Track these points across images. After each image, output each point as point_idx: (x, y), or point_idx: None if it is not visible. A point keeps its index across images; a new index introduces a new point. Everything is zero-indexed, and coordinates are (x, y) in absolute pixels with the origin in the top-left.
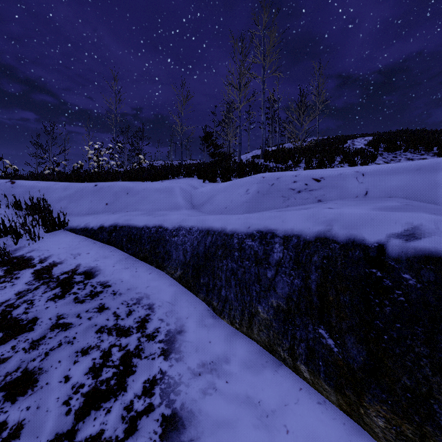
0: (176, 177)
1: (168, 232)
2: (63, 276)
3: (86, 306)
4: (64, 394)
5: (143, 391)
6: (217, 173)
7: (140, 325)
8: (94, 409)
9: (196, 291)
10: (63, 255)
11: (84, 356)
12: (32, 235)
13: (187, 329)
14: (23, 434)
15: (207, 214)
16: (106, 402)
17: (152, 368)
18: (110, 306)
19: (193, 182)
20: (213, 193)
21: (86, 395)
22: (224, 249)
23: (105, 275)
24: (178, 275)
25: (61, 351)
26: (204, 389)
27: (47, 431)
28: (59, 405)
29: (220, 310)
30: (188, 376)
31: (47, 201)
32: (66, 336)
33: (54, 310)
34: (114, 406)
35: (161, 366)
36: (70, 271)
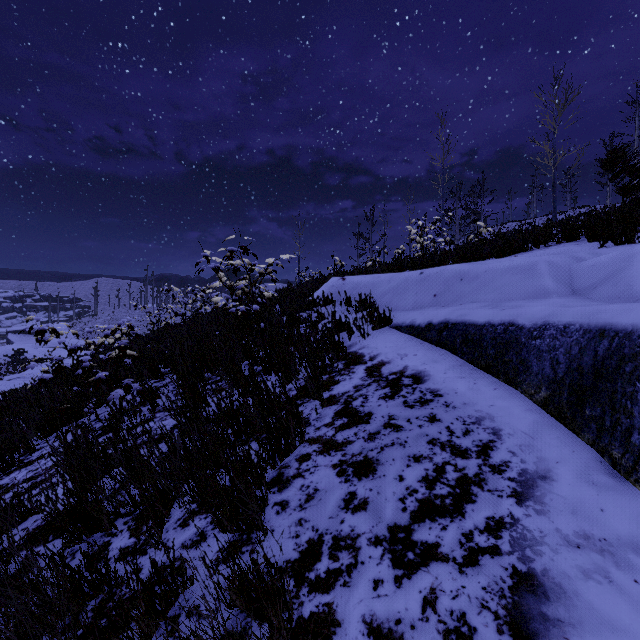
0: (541, 246)
1: (525, 332)
2: (392, 377)
3: (416, 413)
4: (399, 491)
5: (486, 527)
6: (638, 224)
7: (481, 451)
8: (429, 519)
9: (576, 426)
10: (390, 355)
11: (416, 462)
12: (362, 332)
13: (556, 478)
14: (368, 508)
15: (603, 303)
16: (440, 517)
17: (499, 507)
18: (442, 418)
19: (575, 250)
20: (620, 264)
21: (420, 501)
22: (639, 363)
23: (435, 382)
24: (541, 397)
25: (394, 451)
26: (585, 568)
27: (387, 517)
28: (395, 499)
29: (628, 467)
30: (555, 539)
31: (373, 296)
32: (398, 438)
33: (385, 409)
34: (451, 526)
35: (511, 509)
36: (398, 373)
